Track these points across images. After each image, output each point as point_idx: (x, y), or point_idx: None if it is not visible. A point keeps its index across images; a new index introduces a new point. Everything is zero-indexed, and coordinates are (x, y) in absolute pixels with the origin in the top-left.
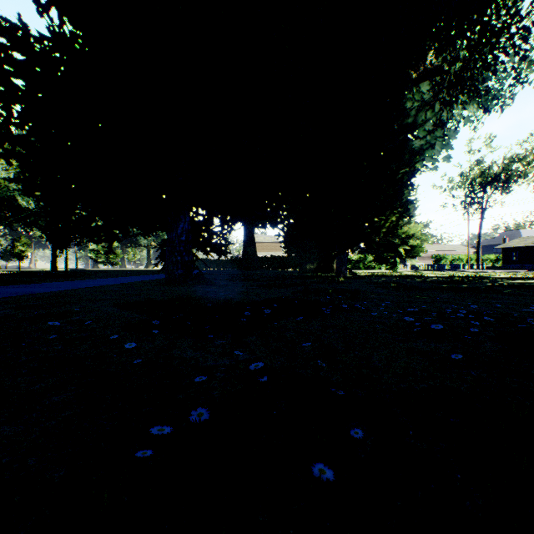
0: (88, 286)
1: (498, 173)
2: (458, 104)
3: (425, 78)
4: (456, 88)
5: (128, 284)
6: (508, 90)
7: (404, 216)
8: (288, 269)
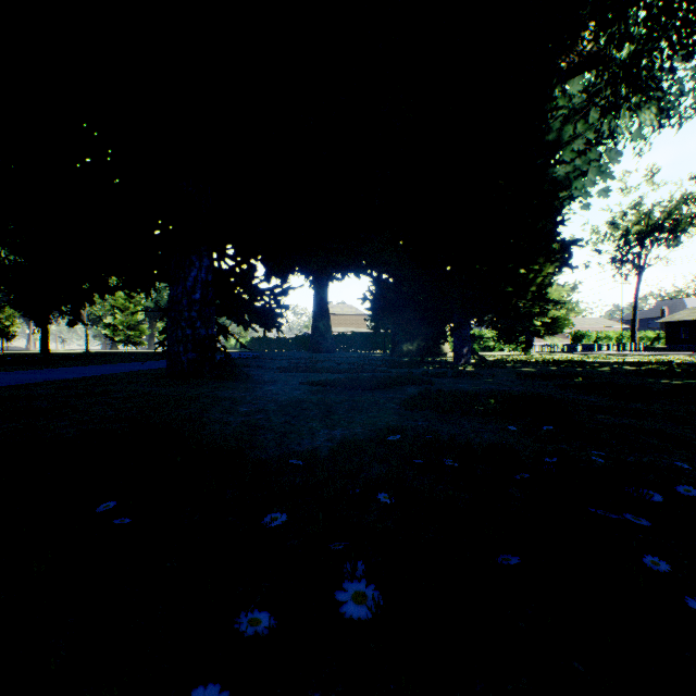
0: (4, 384)
1: (661, 220)
2: (624, 111)
3: (577, 71)
4: (627, 82)
5: (97, 378)
6: (692, 94)
7: (569, 265)
8: (374, 351)
